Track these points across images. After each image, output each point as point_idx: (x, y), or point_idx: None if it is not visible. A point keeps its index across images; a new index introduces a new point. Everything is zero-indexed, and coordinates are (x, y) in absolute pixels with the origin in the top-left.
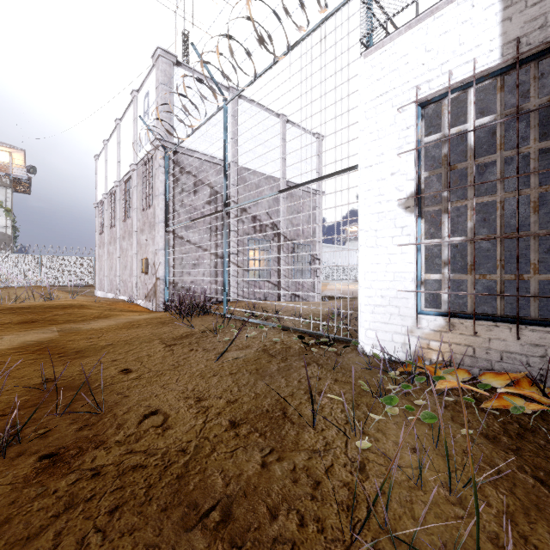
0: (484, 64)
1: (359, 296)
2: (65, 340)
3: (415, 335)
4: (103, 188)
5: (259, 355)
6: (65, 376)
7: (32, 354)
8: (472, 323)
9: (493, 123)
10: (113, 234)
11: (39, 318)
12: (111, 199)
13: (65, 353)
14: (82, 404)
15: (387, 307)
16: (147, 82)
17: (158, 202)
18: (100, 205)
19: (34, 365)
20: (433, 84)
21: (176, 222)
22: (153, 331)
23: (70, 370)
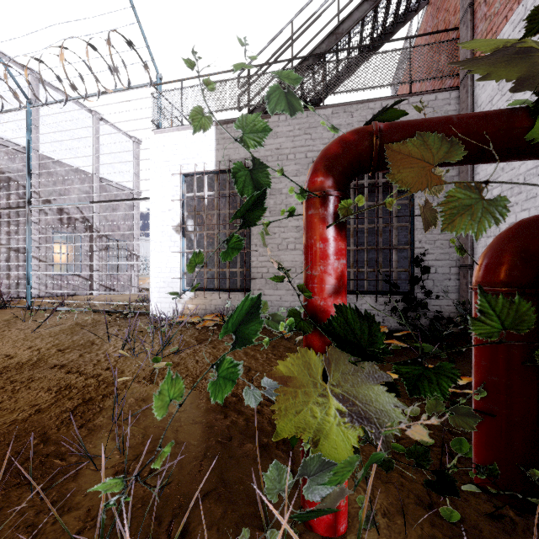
0: (209, 167)
1: (151, 282)
2: None
3: (181, 302)
4: None
5: (73, 326)
6: None
7: None
8: (205, 293)
9: (211, 197)
10: None
11: None
12: None
13: None
14: None
15: (167, 288)
16: None
17: None
18: None
19: None
20: (189, 167)
21: None
22: None
23: None
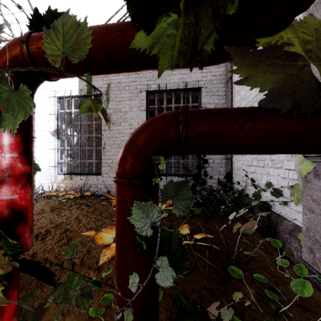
0: (75, 93)
1: None
2: None
3: (56, 183)
4: None
5: None
6: None
7: None
8: (72, 176)
9: (75, 113)
10: None
11: None
12: None
13: None
14: None
15: (46, 173)
16: None
17: None
18: None
19: None
20: (61, 92)
21: None
22: None
23: None
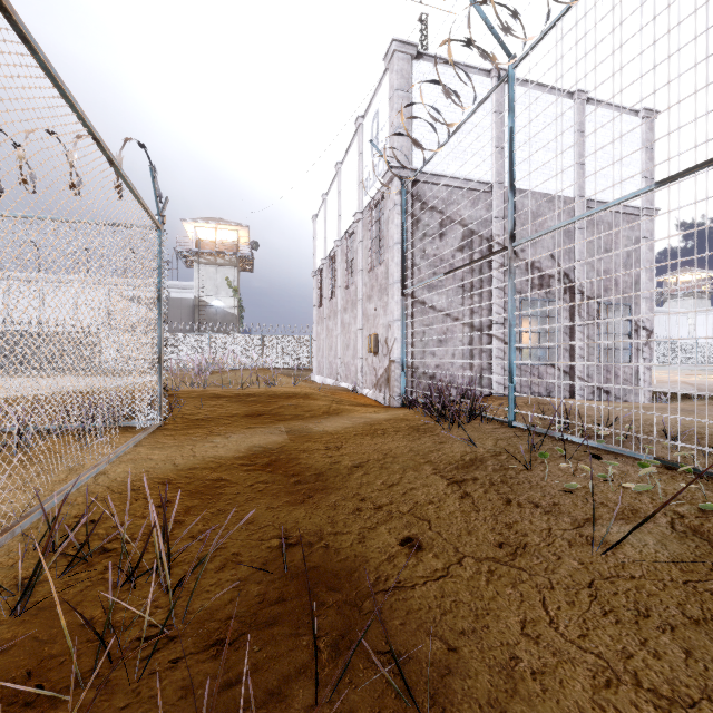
0: None
1: None
2: (298, 450)
3: None
4: (321, 253)
5: (704, 551)
6: (311, 536)
7: (261, 472)
8: None
9: None
10: (332, 306)
11: (265, 410)
12: (330, 264)
13: (302, 476)
14: (363, 654)
15: None
16: (376, 98)
17: (392, 255)
18: (318, 274)
19: (265, 497)
20: None
21: (416, 281)
22: (410, 444)
23: (316, 521)
